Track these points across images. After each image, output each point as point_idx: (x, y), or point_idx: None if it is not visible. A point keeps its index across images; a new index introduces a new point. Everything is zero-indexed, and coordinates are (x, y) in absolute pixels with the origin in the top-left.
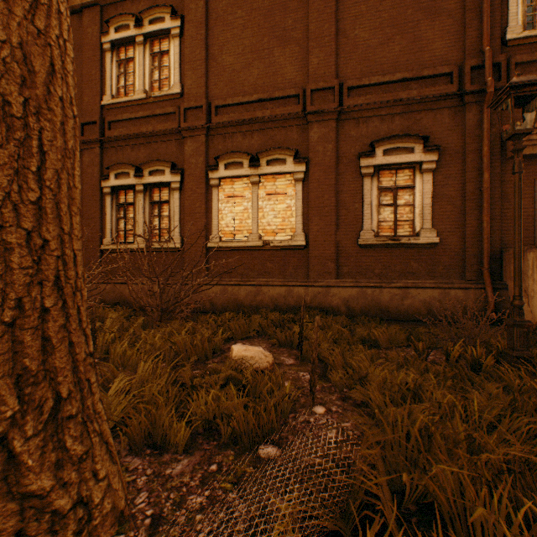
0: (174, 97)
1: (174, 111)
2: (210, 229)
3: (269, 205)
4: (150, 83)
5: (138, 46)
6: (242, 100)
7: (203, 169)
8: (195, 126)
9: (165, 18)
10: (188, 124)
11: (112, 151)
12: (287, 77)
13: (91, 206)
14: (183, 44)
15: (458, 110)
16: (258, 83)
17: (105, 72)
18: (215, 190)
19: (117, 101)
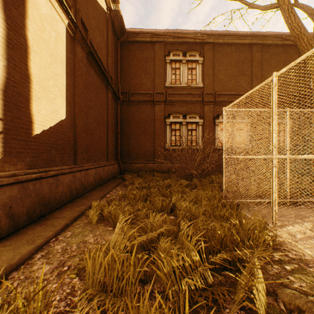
0: (199, 88)
1: (200, 93)
2: (214, 141)
3: (237, 133)
4: (187, 80)
5: (181, 63)
6: (227, 93)
7: (212, 118)
8: (210, 101)
9: (196, 55)
10: (207, 100)
11: (169, 106)
12: (243, 87)
13: (159, 129)
14: (202, 67)
15: (297, 107)
16: (233, 88)
17: (165, 71)
18: (216, 126)
19: (173, 85)
